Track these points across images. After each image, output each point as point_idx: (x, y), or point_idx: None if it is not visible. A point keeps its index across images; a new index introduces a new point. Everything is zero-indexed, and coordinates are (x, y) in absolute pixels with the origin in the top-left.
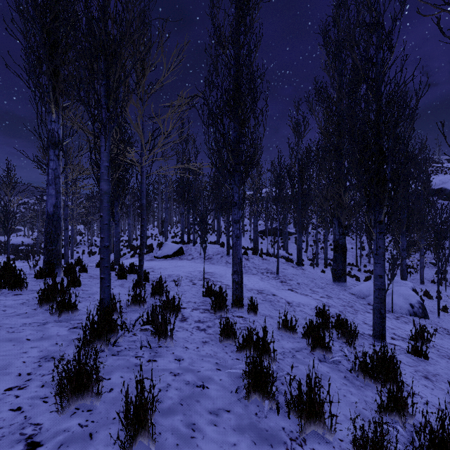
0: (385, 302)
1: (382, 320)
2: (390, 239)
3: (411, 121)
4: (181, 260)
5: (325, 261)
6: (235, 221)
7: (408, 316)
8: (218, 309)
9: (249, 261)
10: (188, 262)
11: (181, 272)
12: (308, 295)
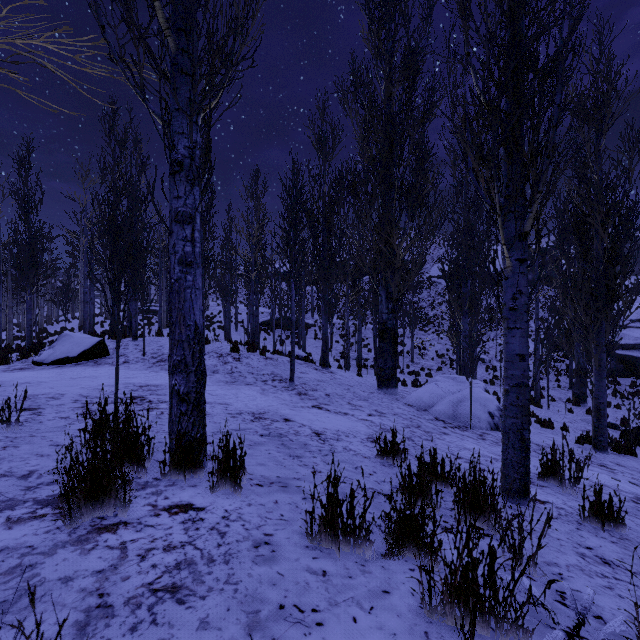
0: (529, 413)
1: (524, 453)
2: (433, 331)
3: (576, 23)
4: (97, 366)
5: (359, 362)
6: (180, 216)
7: (490, 432)
8: (89, 498)
9: (241, 363)
10: (110, 369)
11: (74, 388)
12: (348, 414)
